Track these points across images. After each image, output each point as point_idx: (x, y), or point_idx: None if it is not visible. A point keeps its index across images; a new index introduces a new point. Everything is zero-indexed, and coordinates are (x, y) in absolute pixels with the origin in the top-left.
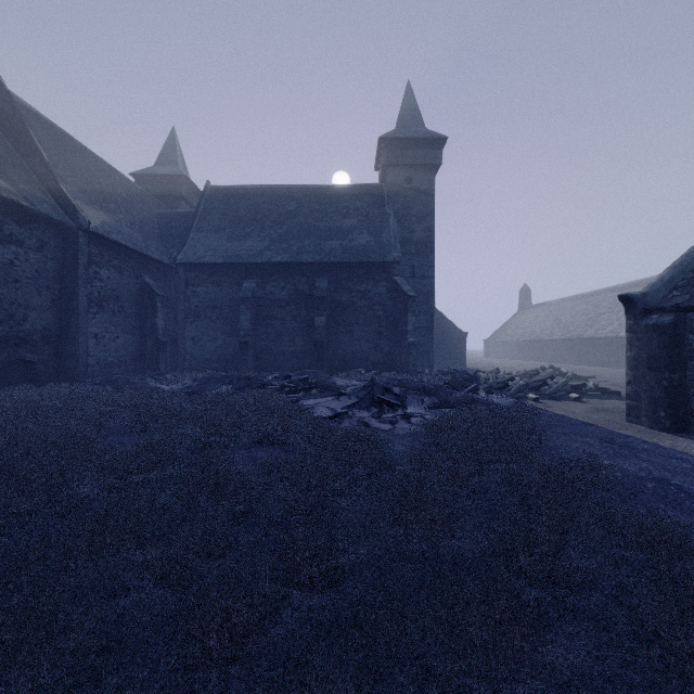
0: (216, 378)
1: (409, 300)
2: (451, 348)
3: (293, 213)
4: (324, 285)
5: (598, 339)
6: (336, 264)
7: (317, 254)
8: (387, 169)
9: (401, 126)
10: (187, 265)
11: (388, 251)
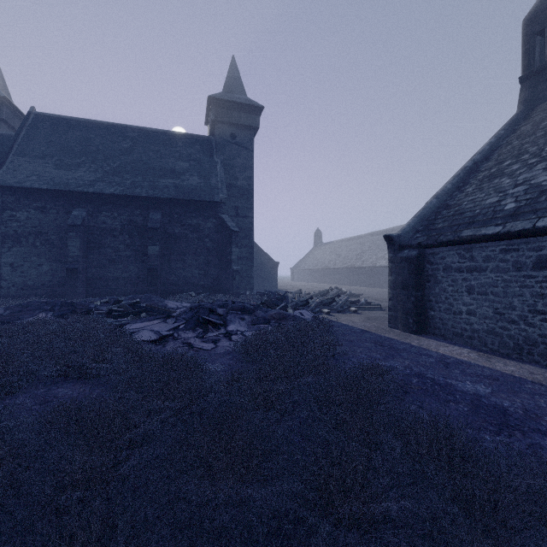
0: (34, 306)
1: (233, 235)
2: (267, 274)
3: (127, 150)
4: (158, 218)
5: (364, 268)
6: (169, 199)
7: (150, 189)
8: (215, 124)
9: (227, 91)
10: (3, 188)
11: (216, 192)
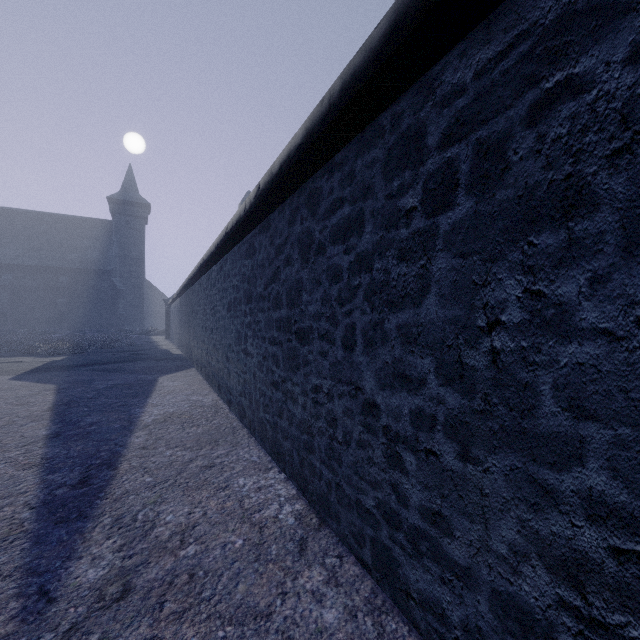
0: None
1: (120, 292)
2: None
3: (44, 232)
4: (65, 280)
5: None
6: (75, 268)
7: (60, 262)
8: (114, 214)
9: (124, 190)
10: None
11: (110, 263)
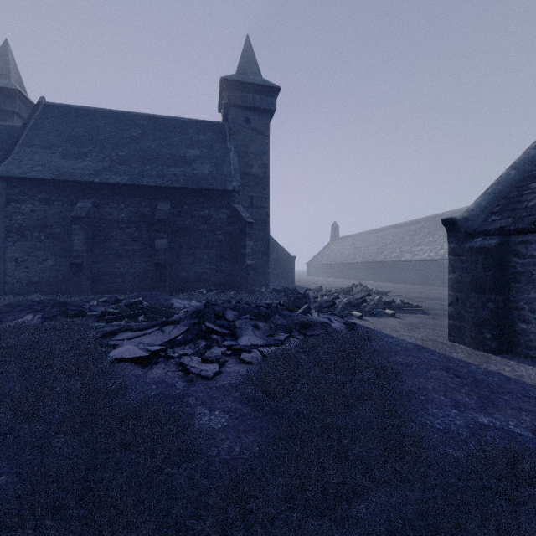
0: (25, 305)
1: (247, 226)
2: (283, 269)
3: (136, 138)
4: (166, 209)
5: (386, 263)
6: (179, 189)
7: (159, 178)
8: (229, 109)
9: (241, 72)
10: (8, 179)
11: (229, 180)
